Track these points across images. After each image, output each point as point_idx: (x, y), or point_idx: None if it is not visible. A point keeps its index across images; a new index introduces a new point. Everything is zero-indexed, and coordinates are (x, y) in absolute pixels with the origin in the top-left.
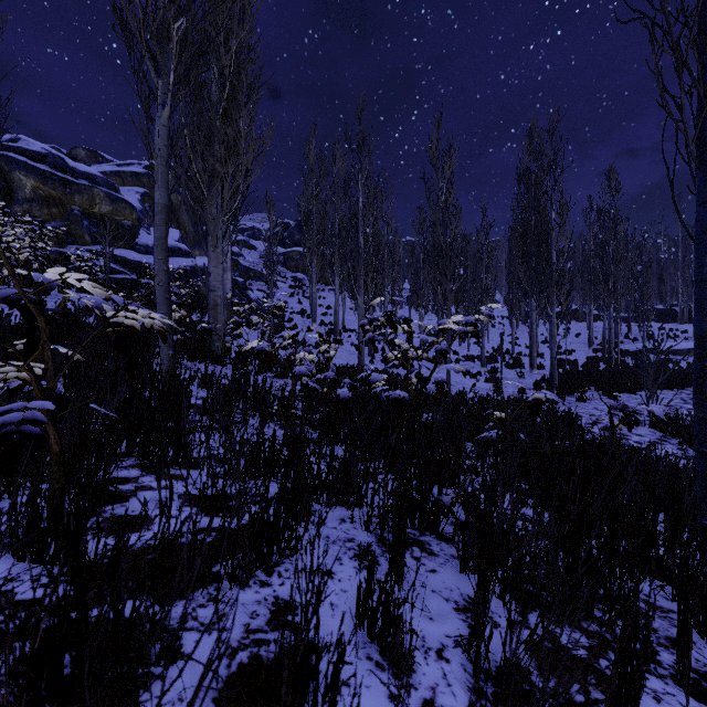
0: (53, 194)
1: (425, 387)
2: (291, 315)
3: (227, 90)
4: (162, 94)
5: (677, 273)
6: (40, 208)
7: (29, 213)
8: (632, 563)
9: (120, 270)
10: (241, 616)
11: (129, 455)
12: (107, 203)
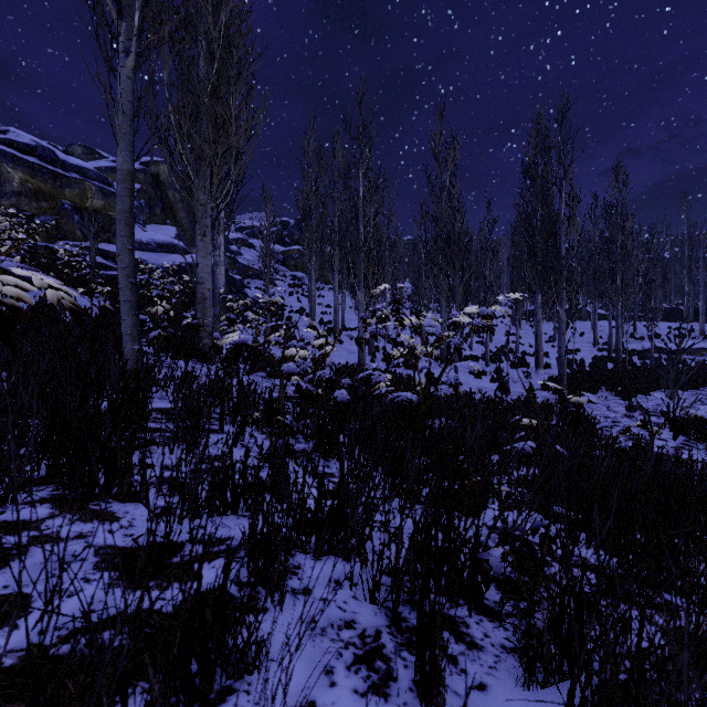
0: (42, 188)
1: (437, 388)
2: (289, 313)
3: (215, 64)
4: (126, 39)
5: (683, 271)
6: (29, 201)
7: (17, 207)
8: None
9: (112, 266)
10: None
11: (50, 481)
12: (99, 198)
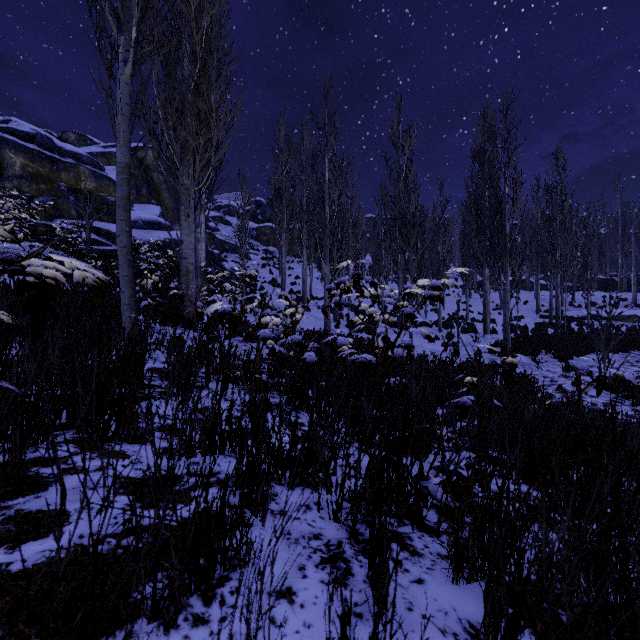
0: (41, 172)
1: (392, 350)
2: (262, 284)
3: (198, 64)
4: (124, 51)
5: (617, 246)
6: (29, 184)
7: (18, 189)
8: None
9: (104, 241)
10: None
11: (70, 427)
12: (92, 180)
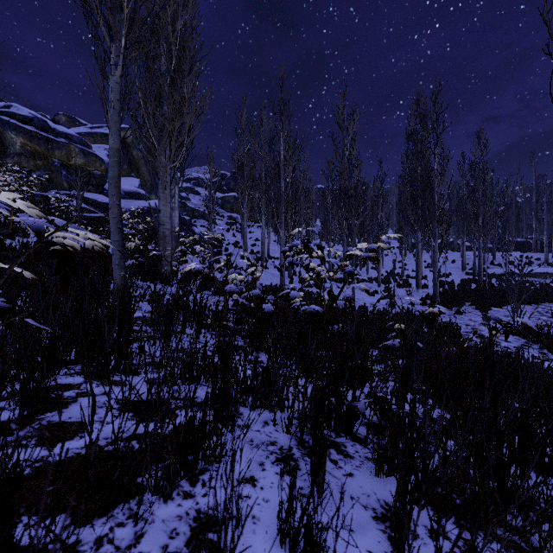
0: (38, 150)
1: (336, 302)
2: (227, 246)
3: (173, 61)
4: (115, 56)
5: (532, 213)
6: (27, 160)
7: (18, 165)
8: (547, 475)
9: (91, 209)
10: (160, 536)
11: (78, 362)
12: (81, 157)
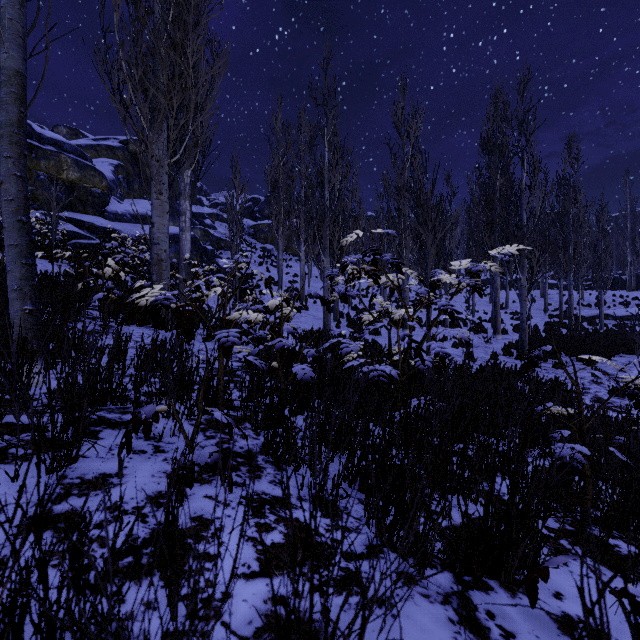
0: None
1: (423, 360)
2: (258, 282)
3: (171, 10)
4: None
5: (626, 243)
6: None
7: None
8: None
9: (86, 235)
10: None
11: None
12: (75, 170)
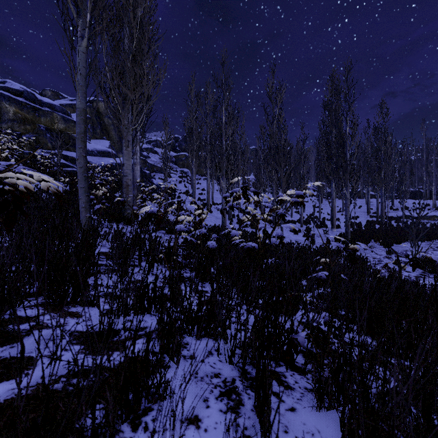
0: (27, 117)
1: (270, 240)
2: (179, 194)
3: (134, 42)
4: (82, 29)
5: (423, 168)
6: (19, 125)
7: (11, 129)
8: None
9: (70, 165)
10: None
11: (40, 294)
12: (62, 123)
